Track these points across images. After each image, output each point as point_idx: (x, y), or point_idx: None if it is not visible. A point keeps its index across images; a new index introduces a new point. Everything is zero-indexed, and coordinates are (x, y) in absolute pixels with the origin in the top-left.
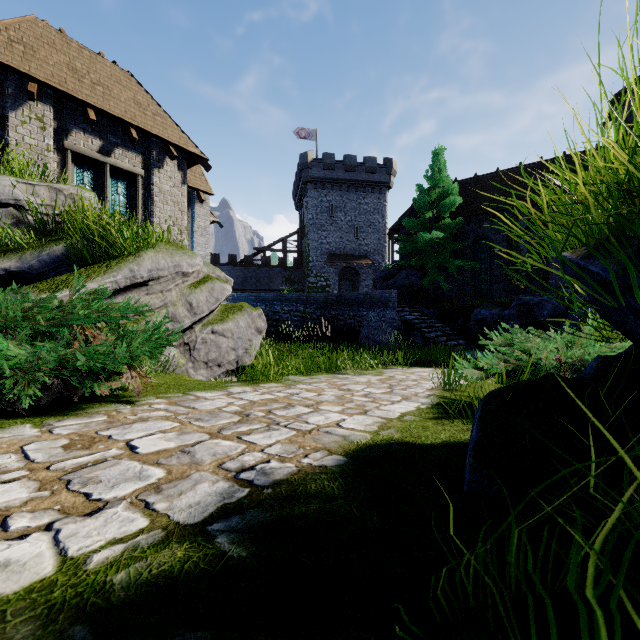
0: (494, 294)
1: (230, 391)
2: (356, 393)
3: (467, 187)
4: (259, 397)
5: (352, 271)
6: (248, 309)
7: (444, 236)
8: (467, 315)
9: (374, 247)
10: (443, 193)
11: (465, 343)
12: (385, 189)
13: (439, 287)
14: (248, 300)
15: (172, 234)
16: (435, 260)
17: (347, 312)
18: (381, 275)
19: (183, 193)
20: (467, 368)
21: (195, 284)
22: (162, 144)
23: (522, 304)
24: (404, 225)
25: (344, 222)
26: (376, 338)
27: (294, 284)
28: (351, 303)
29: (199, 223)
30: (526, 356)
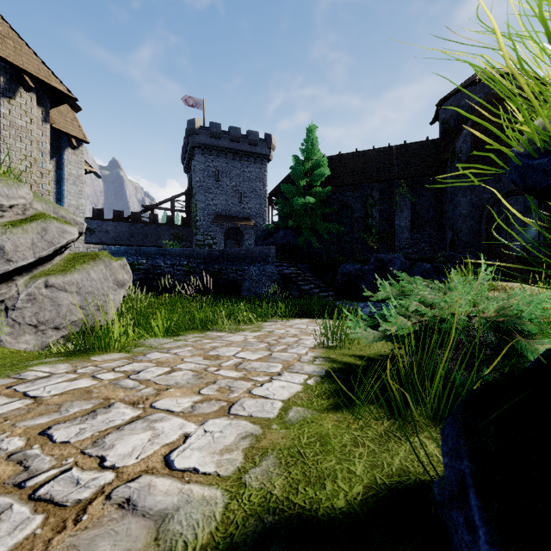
0: (354, 253)
1: (22, 377)
2: (225, 362)
3: (333, 162)
4: (63, 387)
5: (237, 231)
6: (106, 258)
7: (315, 202)
8: (335, 270)
9: (256, 211)
10: (315, 164)
11: (334, 294)
12: (266, 161)
13: (311, 246)
14: (128, 253)
15: (28, 176)
16: (308, 222)
17: (230, 266)
18: (262, 234)
19: (44, 132)
20: (359, 325)
21: (15, 222)
22: (14, 71)
23: (378, 260)
24: (282, 191)
25: (229, 187)
26: (257, 291)
27: (182, 241)
28: (234, 258)
29: (71, 170)
30: (429, 310)
